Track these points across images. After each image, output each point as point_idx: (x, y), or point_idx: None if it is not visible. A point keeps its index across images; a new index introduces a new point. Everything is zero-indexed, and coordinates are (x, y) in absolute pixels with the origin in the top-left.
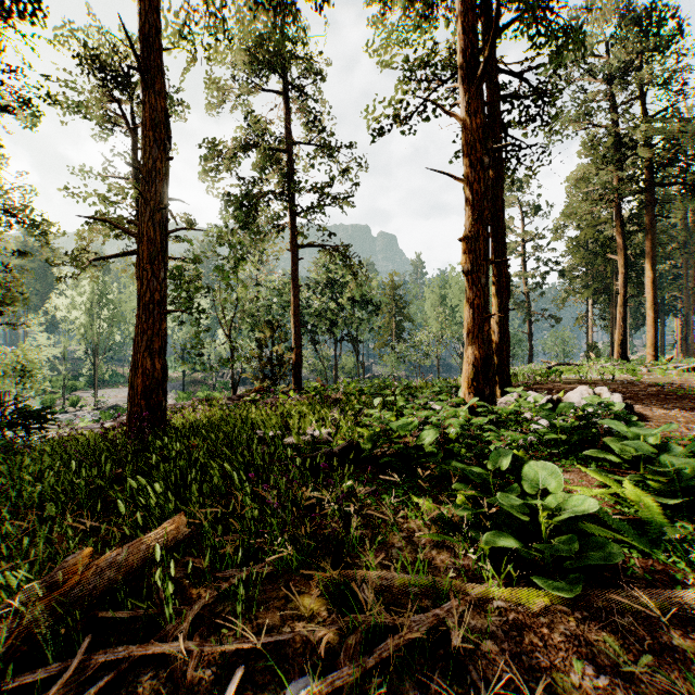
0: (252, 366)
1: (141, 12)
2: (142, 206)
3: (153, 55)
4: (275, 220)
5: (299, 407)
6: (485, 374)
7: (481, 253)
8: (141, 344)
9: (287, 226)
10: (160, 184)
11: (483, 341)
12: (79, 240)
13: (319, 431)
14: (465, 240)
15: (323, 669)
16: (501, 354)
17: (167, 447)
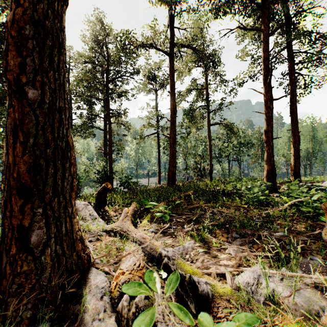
0: (193, 171)
1: (170, 82)
2: (170, 130)
3: (173, 92)
4: (202, 115)
5: (211, 183)
6: (272, 174)
7: (270, 136)
8: (171, 164)
9: (206, 117)
10: (174, 124)
11: (271, 163)
12: (140, 130)
13: (216, 187)
14: (264, 132)
15: (212, 207)
16: (295, 168)
17: (181, 187)
